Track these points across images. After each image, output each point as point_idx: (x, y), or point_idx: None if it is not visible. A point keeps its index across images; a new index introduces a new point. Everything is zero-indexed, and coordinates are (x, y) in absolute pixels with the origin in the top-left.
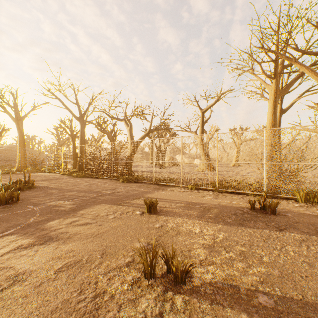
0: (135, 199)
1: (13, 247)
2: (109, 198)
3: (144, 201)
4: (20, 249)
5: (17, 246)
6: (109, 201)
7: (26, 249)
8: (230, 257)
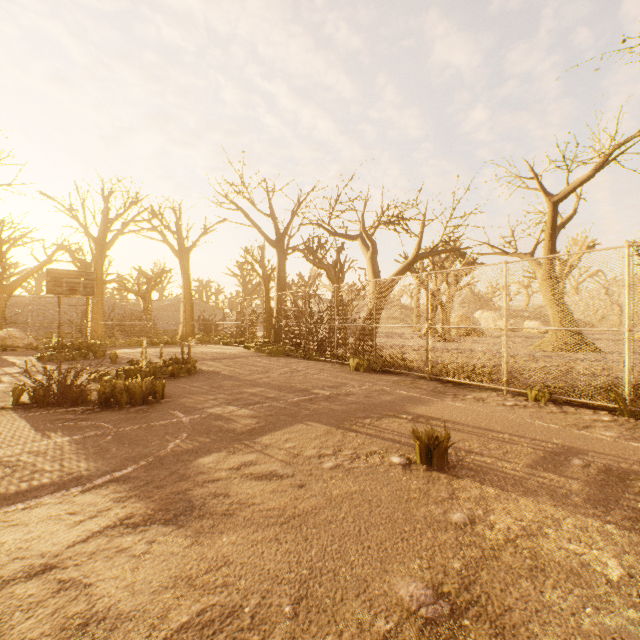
0: (386, 418)
1: (113, 519)
2: (326, 409)
3: (413, 433)
4: (124, 527)
5: (122, 516)
6: (326, 418)
7: (134, 532)
8: None
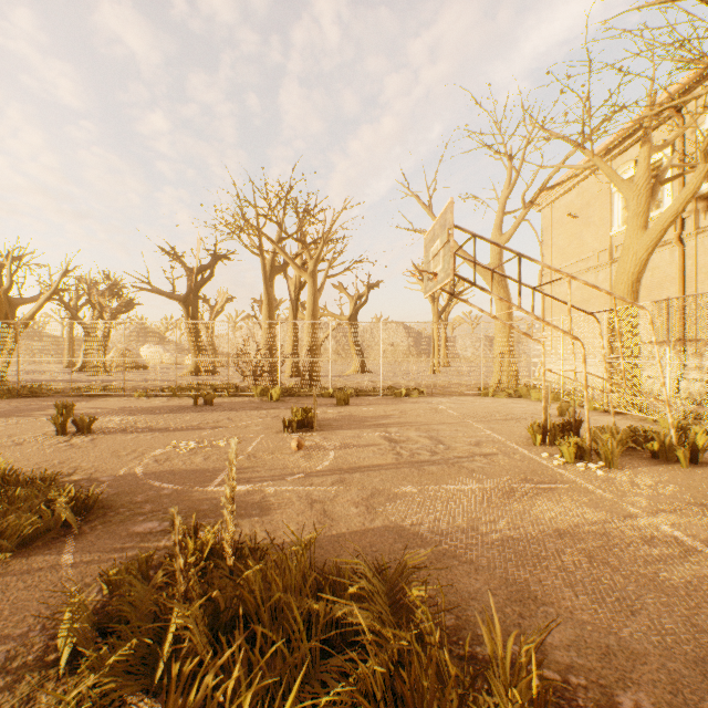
0: (37, 412)
1: None
2: None
3: (55, 404)
4: None
5: None
6: None
7: None
8: (137, 424)
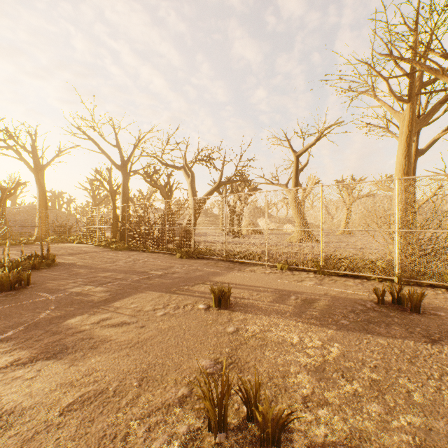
0: (197, 285)
1: (4, 363)
2: (159, 282)
3: (211, 290)
4: (15, 366)
5: (11, 360)
6: (159, 288)
7: (24, 367)
8: (355, 391)
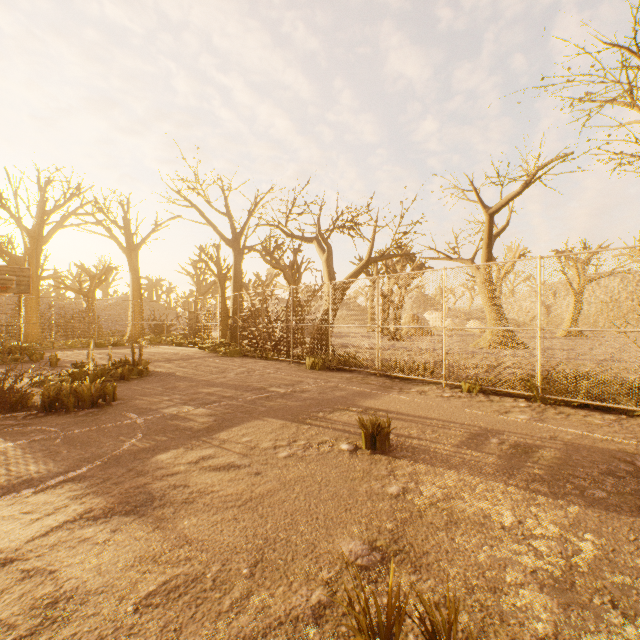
0: (338, 412)
1: (72, 514)
2: (282, 405)
3: (360, 422)
4: (84, 520)
5: (81, 511)
6: (282, 413)
7: (95, 523)
8: None
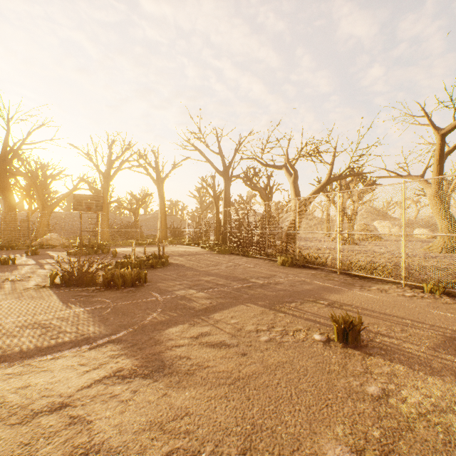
0: (307, 303)
1: (109, 371)
2: (261, 294)
3: (332, 317)
4: (116, 378)
5: (115, 369)
6: (261, 301)
7: (122, 382)
8: None
